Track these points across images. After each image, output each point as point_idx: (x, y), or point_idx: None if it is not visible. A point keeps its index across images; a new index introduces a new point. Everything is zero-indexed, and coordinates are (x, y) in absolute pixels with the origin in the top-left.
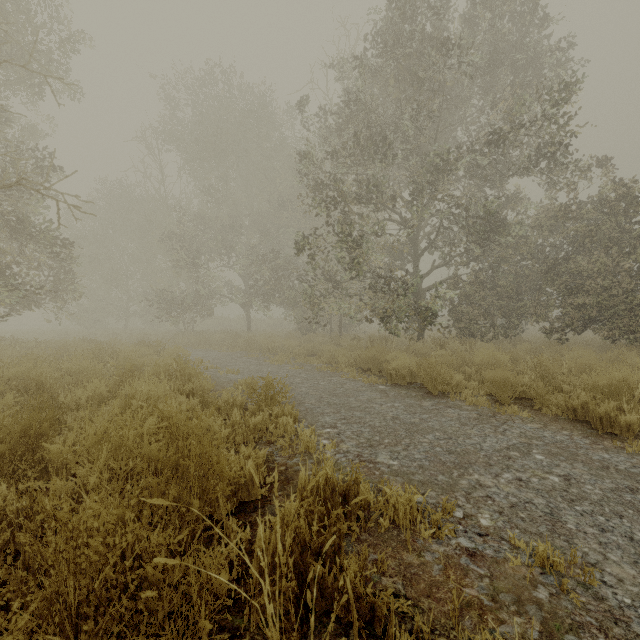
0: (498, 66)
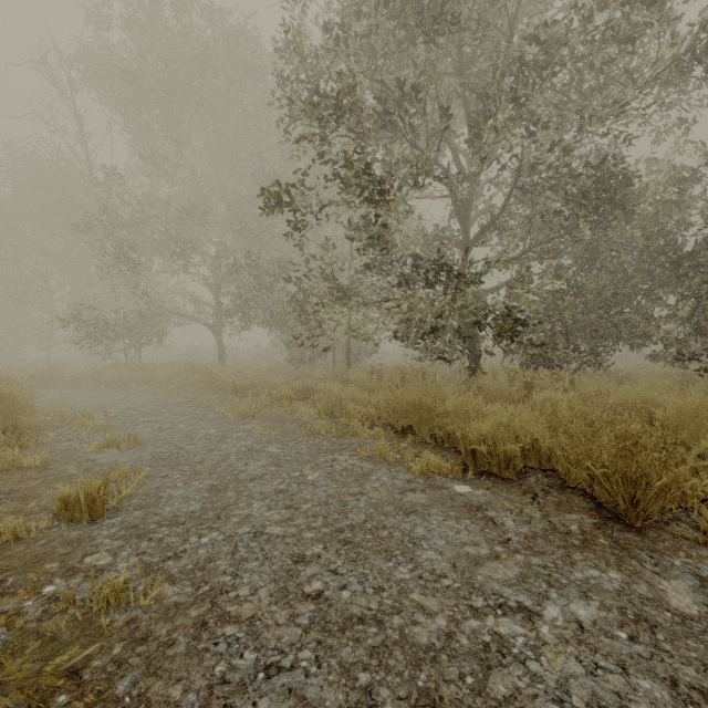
0: None
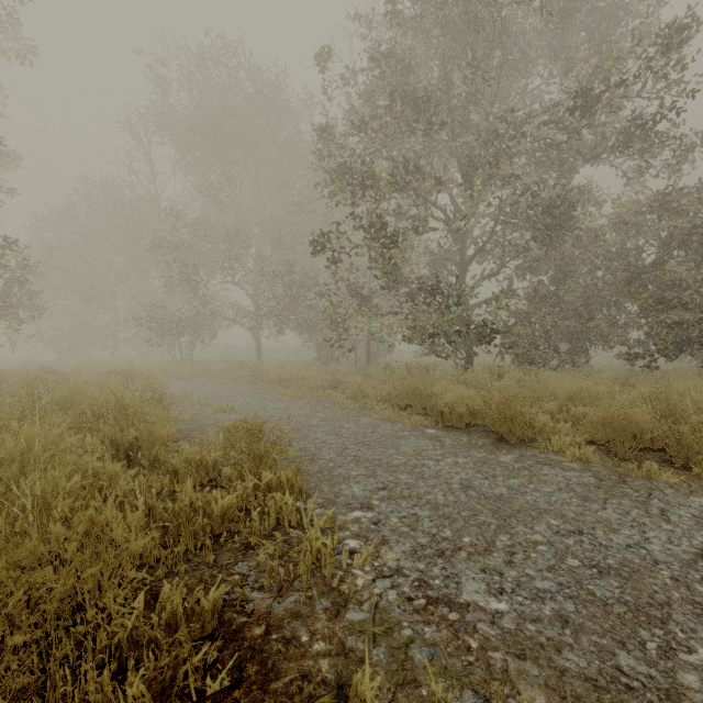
0: (572, 15)
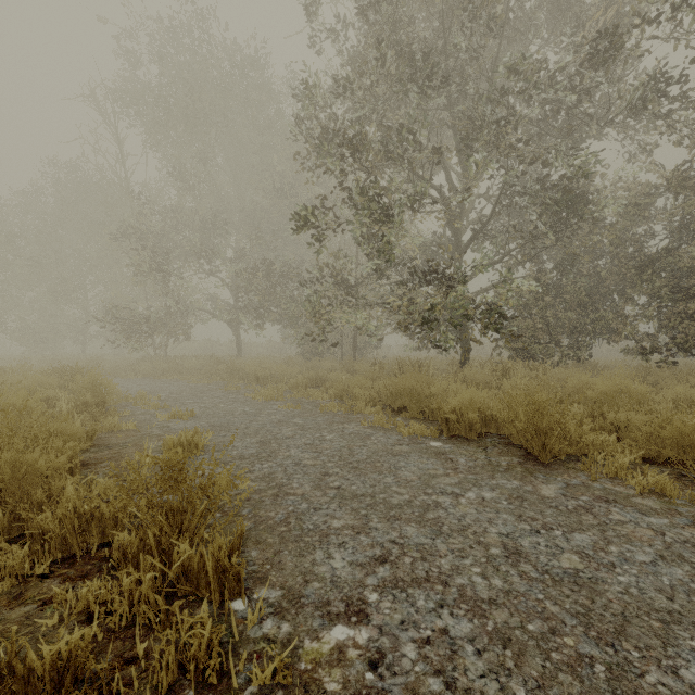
0: None
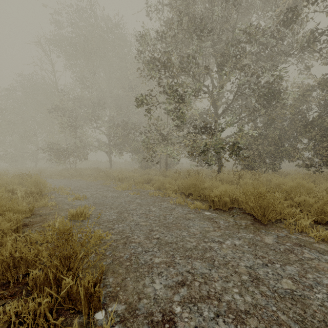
0: None
